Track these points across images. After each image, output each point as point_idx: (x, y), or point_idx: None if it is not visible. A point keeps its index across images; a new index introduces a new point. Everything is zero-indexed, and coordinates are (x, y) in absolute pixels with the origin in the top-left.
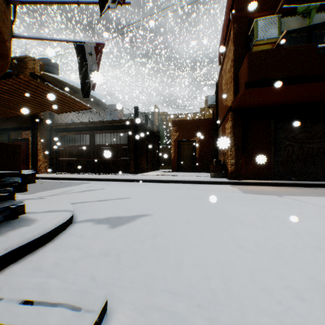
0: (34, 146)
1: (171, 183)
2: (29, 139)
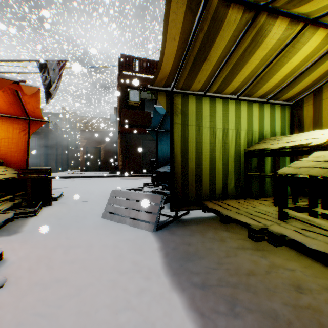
0: None
1: (80, 178)
2: None
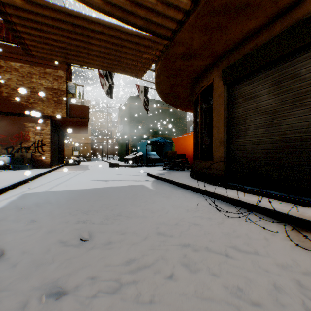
0: None
1: (42, 176)
2: None
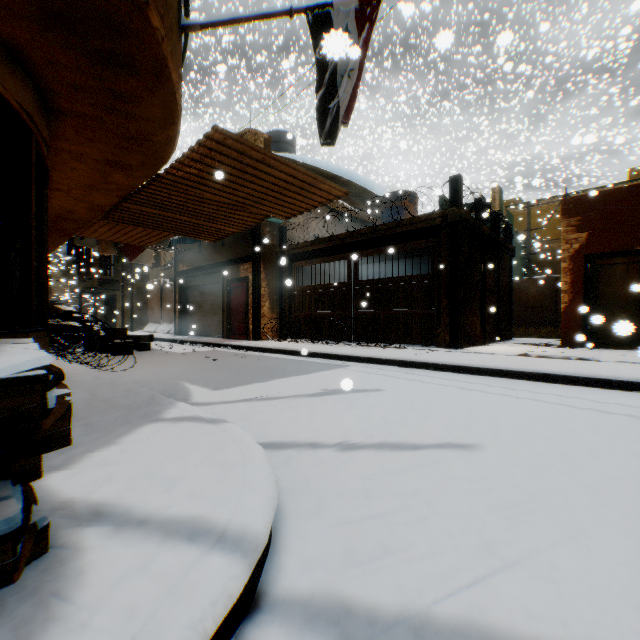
0: (254, 290)
1: (594, 388)
2: (247, 278)
